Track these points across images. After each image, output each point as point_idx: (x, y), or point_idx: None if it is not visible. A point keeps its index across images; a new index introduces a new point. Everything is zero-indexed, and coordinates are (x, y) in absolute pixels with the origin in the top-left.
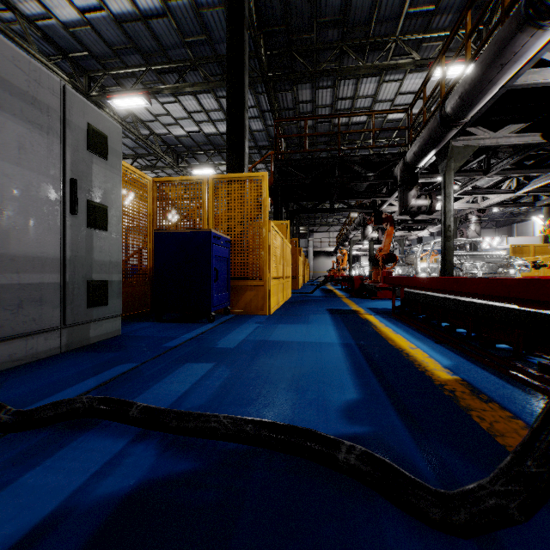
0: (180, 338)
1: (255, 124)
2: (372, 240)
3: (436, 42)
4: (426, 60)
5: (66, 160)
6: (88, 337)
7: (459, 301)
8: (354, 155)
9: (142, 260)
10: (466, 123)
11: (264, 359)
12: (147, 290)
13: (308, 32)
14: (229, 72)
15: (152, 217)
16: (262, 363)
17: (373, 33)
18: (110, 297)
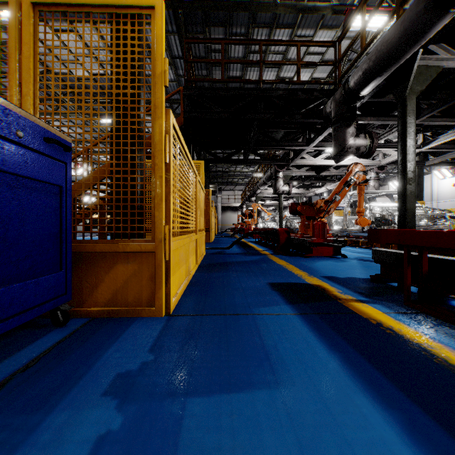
0: None
1: None
2: (283, 193)
3: None
4: (343, 7)
5: None
6: None
7: None
8: (278, 89)
9: None
10: None
11: None
12: None
13: None
14: None
15: None
16: None
17: None
18: None
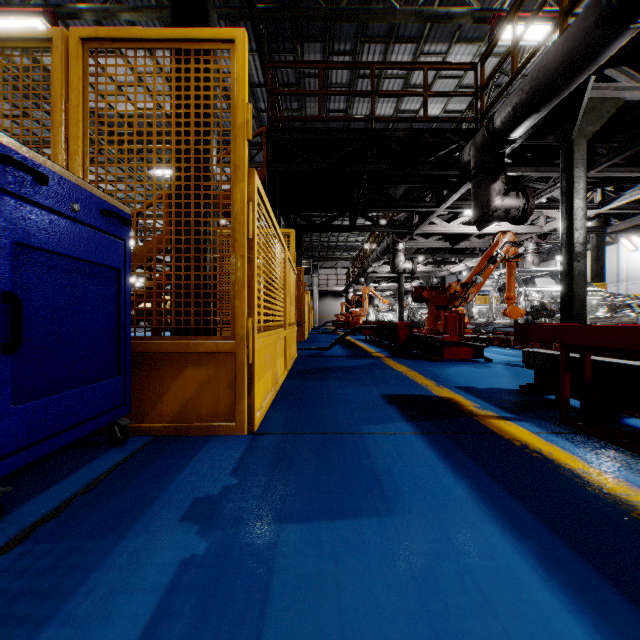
0: None
1: None
2: (405, 272)
3: None
4: (488, 14)
5: None
6: None
7: None
8: (397, 130)
9: None
10: None
11: None
12: None
13: None
14: None
15: None
16: None
17: None
18: None
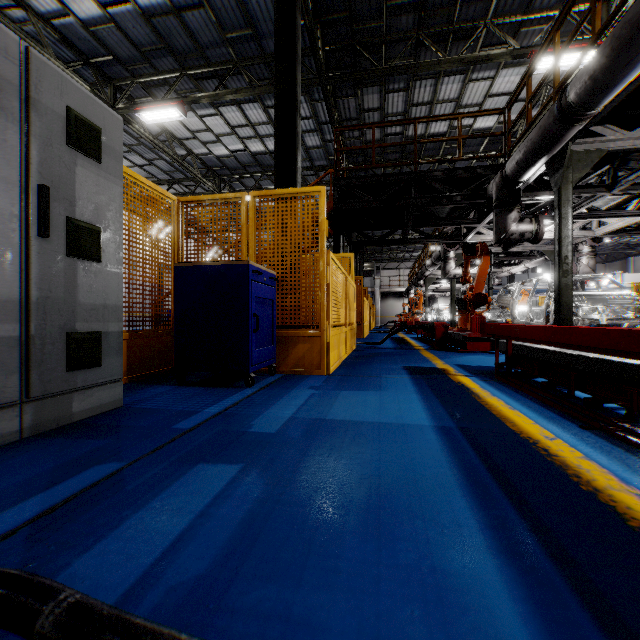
0: (202, 413)
1: (311, 139)
2: (455, 277)
3: (540, 26)
4: (527, 49)
5: (31, 157)
6: (69, 413)
7: (610, 362)
8: (435, 170)
9: (163, 303)
10: (593, 117)
11: (319, 458)
12: (170, 342)
13: (375, 20)
14: (277, 66)
15: (177, 248)
16: (316, 467)
17: (458, 17)
18: (105, 355)
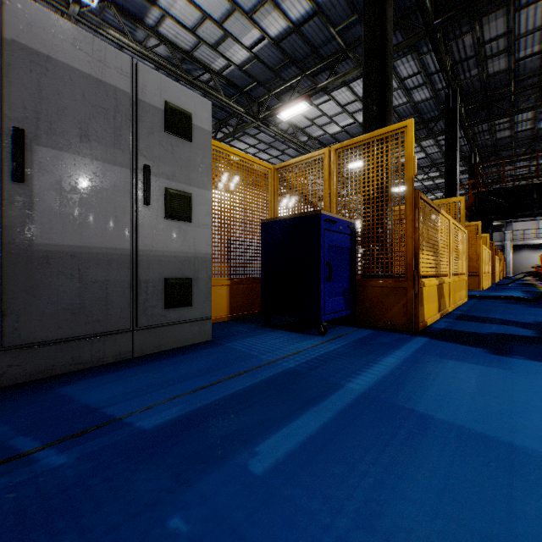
0: None
1: None
2: None
3: None
4: None
5: None
6: None
7: None
8: None
9: None
10: None
11: None
12: None
13: (505, 87)
14: (446, 155)
15: None
16: None
17: None
18: None
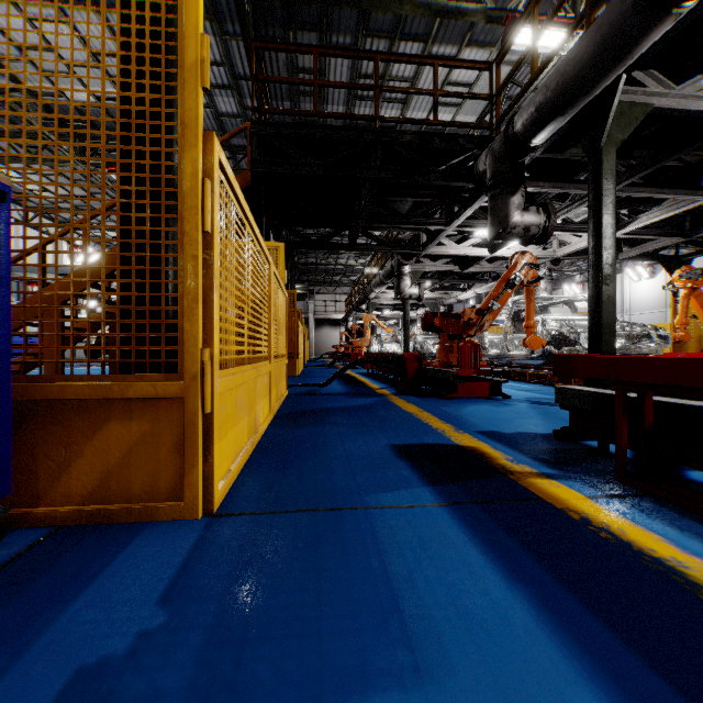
0: None
1: (224, 101)
2: (411, 298)
3: None
4: (502, 13)
5: None
6: None
7: None
8: (405, 132)
9: None
10: (683, 16)
11: None
12: None
13: None
14: None
15: None
16: None
17: None
18: None
